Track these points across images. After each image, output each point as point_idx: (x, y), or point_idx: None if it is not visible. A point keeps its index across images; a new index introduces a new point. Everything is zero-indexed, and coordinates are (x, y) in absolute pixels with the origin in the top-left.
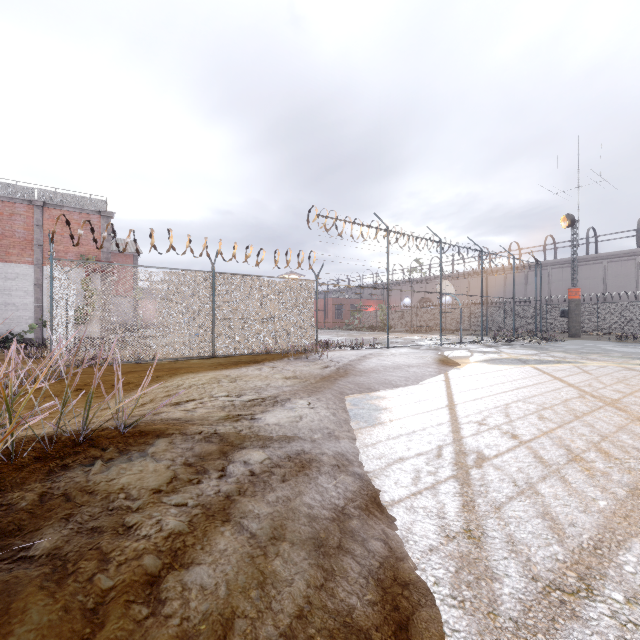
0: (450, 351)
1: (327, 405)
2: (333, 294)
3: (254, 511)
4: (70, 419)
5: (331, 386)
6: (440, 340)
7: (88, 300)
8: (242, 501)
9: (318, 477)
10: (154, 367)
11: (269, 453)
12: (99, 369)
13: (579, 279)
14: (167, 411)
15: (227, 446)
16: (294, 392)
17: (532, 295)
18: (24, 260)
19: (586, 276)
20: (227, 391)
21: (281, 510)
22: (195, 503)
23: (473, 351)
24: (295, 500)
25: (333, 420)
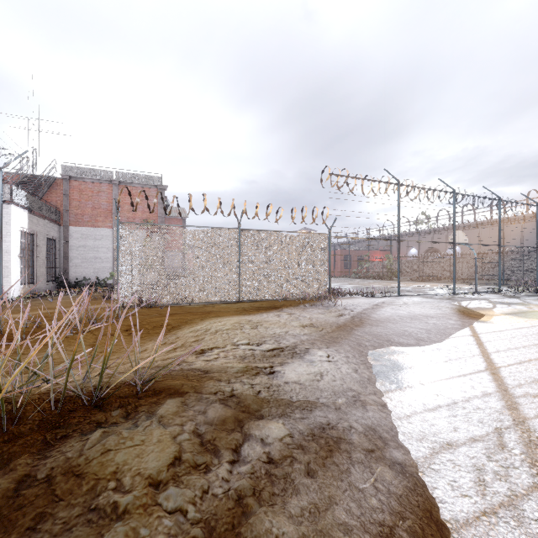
0: (467, 301)
1: (347, 359)
2: (342, 246)
3: (271, 537)
4: (115, 359)
5: (348, 336)
6: (453, 289)
7: (143, 254)
8: (256, 515)
9: (350, 471)
10: (191, 310)
11: (289, 428)
12: (150, 310)
13: None
14: (190, 361)
15: (243, 416)
16: (312, 342)
17: None
18: (107, 225)
19: None
20: (248, 338)
21: (308, 537)
22: (196, 517)
23: (494, 302)
24: (325, 517)
25: (356, 379)
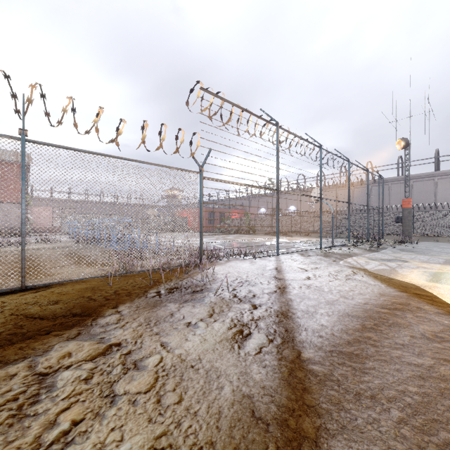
0: (350, 259)
1: None
2: (206, 204)
3: None
4: None
5: None
6: (320, 244)
7: None
8: None
9: None
10: None
11: None
12: None
13: (392, 194)
14: None
15: None
16: None
17: (357, 206)
18: None
19: (397, 192)
20: None
21: None
22: None
23: (374, 258)
24: None
25: None
